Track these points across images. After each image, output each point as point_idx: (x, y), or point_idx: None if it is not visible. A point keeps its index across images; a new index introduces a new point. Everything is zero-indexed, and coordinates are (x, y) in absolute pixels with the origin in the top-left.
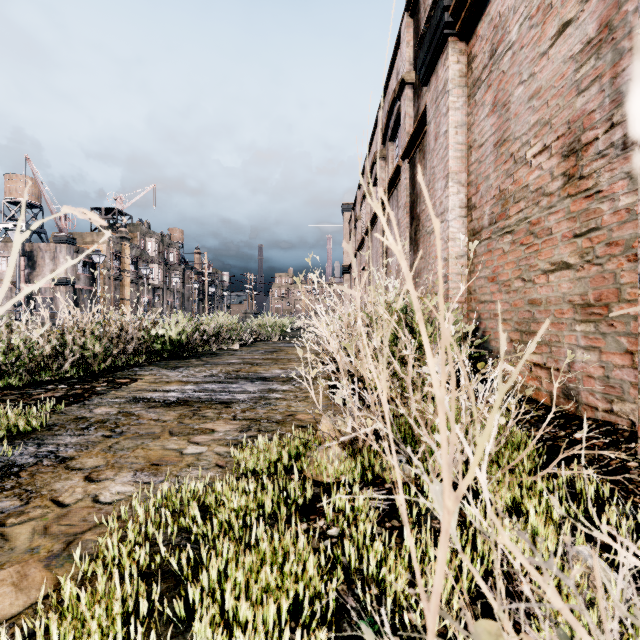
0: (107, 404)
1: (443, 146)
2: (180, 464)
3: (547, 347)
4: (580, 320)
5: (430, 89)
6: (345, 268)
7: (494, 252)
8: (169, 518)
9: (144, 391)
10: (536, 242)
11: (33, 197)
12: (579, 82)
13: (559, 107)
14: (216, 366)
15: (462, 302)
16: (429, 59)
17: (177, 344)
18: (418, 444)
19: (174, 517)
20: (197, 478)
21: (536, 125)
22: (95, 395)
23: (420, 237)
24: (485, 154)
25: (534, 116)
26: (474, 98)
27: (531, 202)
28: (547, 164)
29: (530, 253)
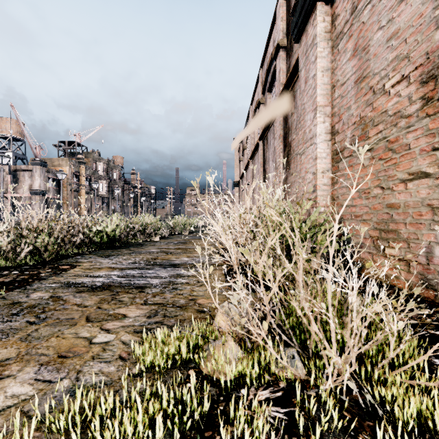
0: (44, 289)
1: (312, 86)
2: (85, 356)
3: (405, 243)
4: None
5: (301, 45)
6: (235, 183)
7: (355, 166)
8: None
9: (78, 276)
10: (394, 156)
11: (18, 134)
12: (438, 17)
13: (417, 42)
14: (139, 254)
15: (327, 206)
16: (301, 21)
17: (112, 237)
18: (307, 336)
19: (58, 434)
20: (97, 374)
21: (394, 60)
22: (37, 280)
23: (291, 159)
24: (347, 90)
25: (392, 53)
26: (337, 48)
27: (390, 124)
28: (405, 91)
29: (389, 166)
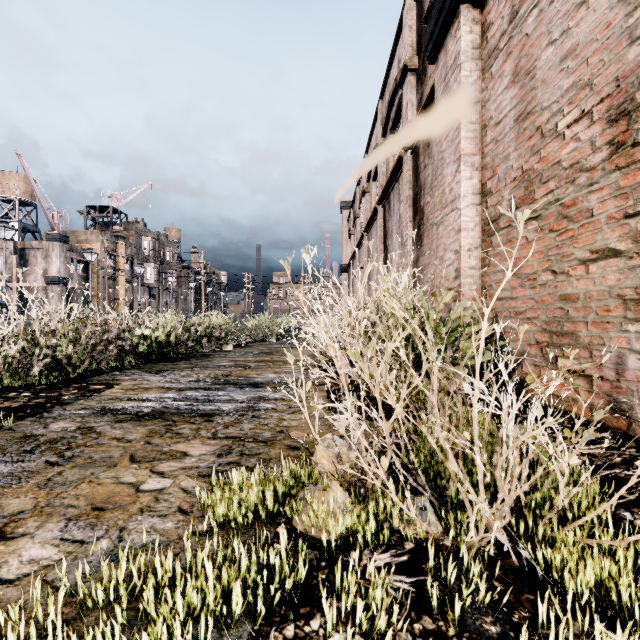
0: (68, 417)
1: (454, 126)
2: (131, 508)
3: (586, 351)
4: (634, 318)
5: (438, 66)
6: (344, 267)
7: (515, 242)
8: (66, 639)
9: (117, 400)
10: (571, 227)
11: (26, 195)
12: (633, 28)
13: (603, 63)
14: (205, 369)
15: (475, 299)
16: (437, 32)
17: (165, 345)
18: (444, 480)
19: (97, 611)
20: (148, 533)
21: (571, 89)
22: (58, 405)
23: (424, 231)
24: (504, 132)
25: (568, 79)
26: (490, 71)
27: (564, 180)
28: (586, 133)
29: (563, 240)
